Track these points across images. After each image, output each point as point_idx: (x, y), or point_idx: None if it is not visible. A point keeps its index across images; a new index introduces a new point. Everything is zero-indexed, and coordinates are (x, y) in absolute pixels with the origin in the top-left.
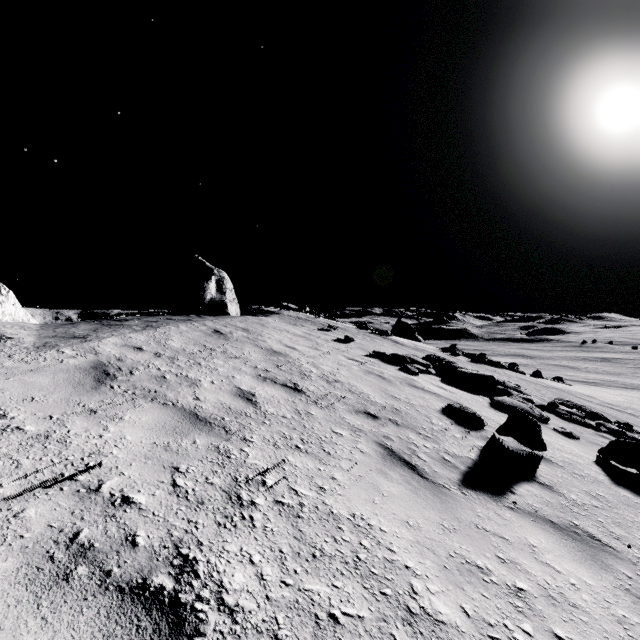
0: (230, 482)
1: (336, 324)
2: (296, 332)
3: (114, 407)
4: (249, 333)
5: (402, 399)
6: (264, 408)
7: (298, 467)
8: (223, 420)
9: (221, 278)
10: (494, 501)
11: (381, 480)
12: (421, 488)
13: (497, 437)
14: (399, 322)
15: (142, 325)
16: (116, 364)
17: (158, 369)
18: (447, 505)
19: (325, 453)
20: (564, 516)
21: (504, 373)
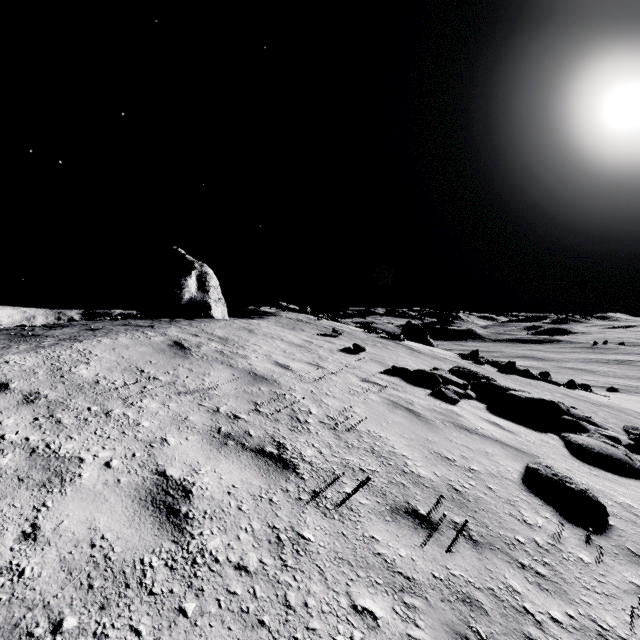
0: None
1: (341, 327)
2: (293, 340)
3: None
4: (227, 345)
5: (457, 461)
6: (199, 540)
7: None
8: (51, 636)
9: (203, 273)
10: None
11: None
12: None
13: None
14: (409, 324)
15: (64, 336)
16: None
17: None
18: None
19: None
20: None
21: (542, 387)
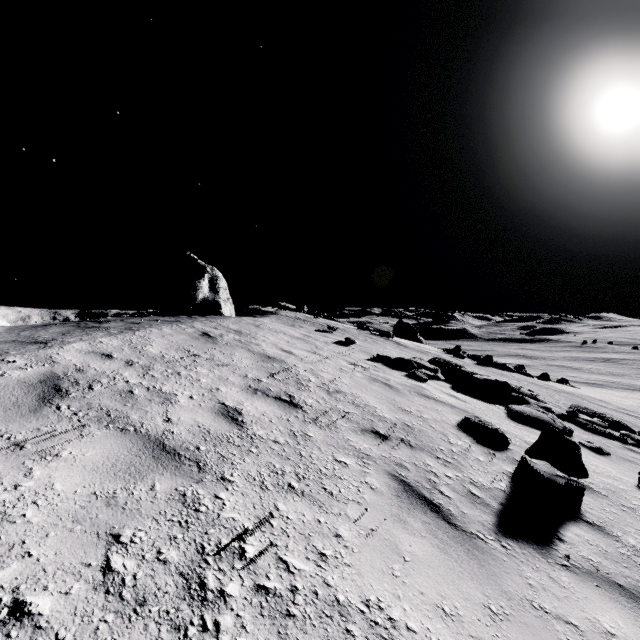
0: (193, 556)
1: (336, 325)
2: (294, 334)
3: (52, 438)
4: (242, 336)
5: (413, 412)
6: (252, 430)
7: (291, 520)
8: (197, 450)
9: (214, 276)
10: (543, 556)
11: (399, 533)
12: (451, 542)
13: (525, 458)
14: (400, 322)
15: (121, 327)
16: (73, 376)
17: (126, 381)
18: (488, 569)
19: (326, 494)
20: (631, 574)
21: (512, 376)
